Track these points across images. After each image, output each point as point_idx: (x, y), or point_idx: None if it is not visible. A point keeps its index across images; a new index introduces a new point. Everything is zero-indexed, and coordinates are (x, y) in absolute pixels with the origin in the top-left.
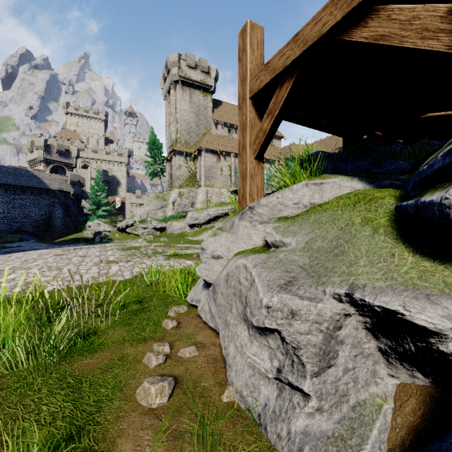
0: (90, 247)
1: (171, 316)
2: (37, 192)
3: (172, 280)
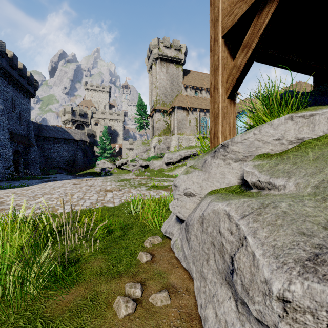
0: (97, 179)
1: (146, 247)
2: (67, 141)
3: (149, 210)
